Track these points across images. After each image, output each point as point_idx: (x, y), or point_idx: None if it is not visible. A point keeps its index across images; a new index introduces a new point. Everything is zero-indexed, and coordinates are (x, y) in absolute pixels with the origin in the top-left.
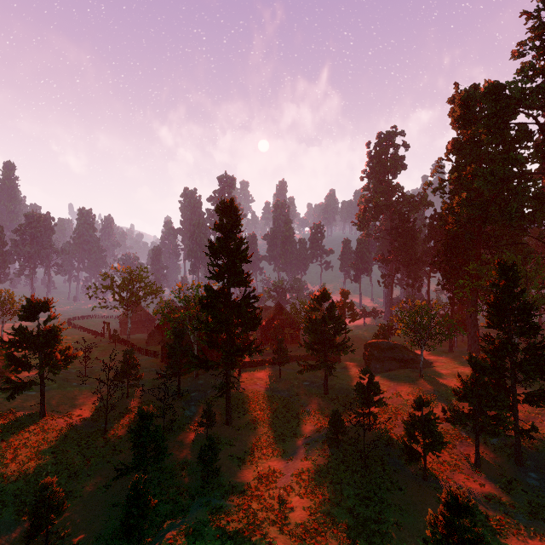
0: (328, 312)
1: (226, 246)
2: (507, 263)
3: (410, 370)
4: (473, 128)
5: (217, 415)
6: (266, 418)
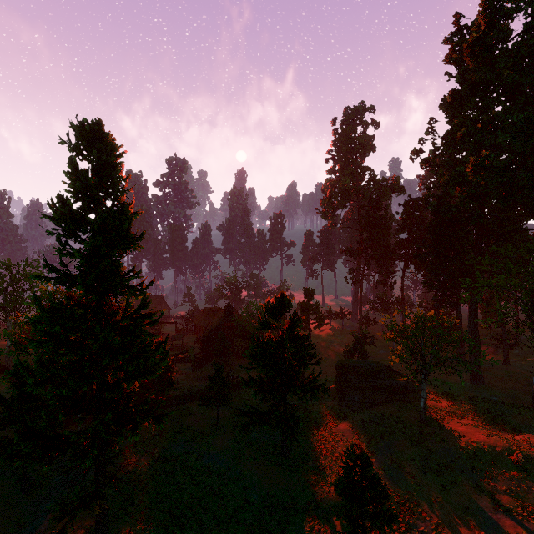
0: (288, 330)
1: (85, 215)
2: (529, 255)
3: (402, 404)
4: (484, 70)
5: (86, 533)
6: (178, 527)
